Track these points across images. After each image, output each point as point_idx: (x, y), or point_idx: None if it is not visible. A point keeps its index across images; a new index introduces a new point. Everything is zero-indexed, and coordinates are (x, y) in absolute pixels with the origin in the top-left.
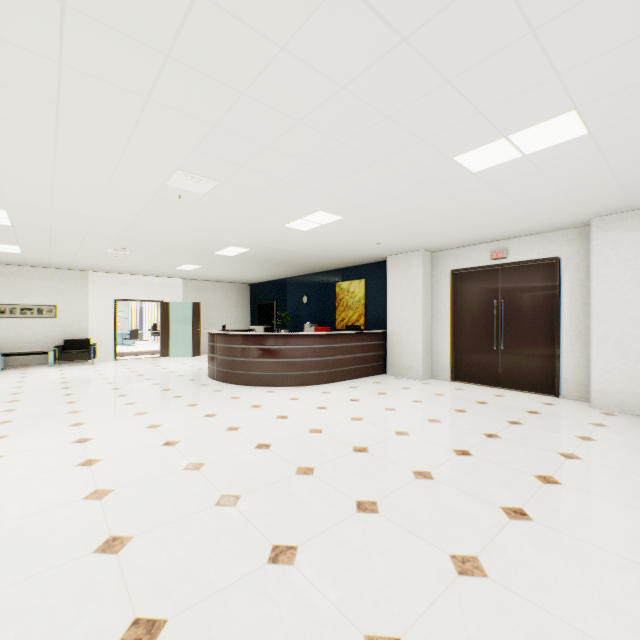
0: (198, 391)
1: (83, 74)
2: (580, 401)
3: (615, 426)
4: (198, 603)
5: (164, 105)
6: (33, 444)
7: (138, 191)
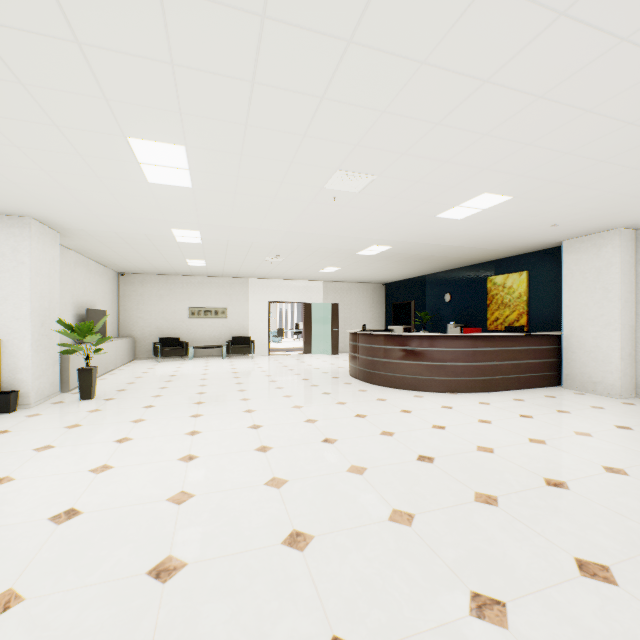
0: (343, 389)
1: (269, 88)
2: None
3: None
4: None
5: (336, 101)
6: (220, 425)
7: (298, 199)
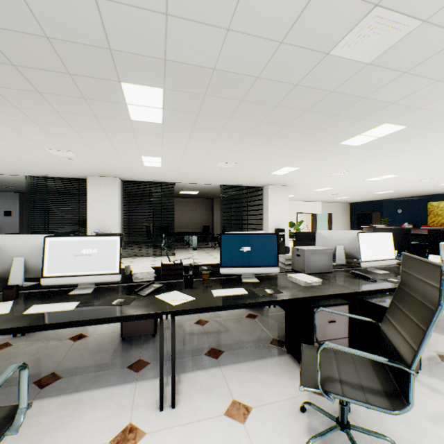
0: None
1: None
2: None
3: None
4: None
5: None
6: None
7: (399, 182)
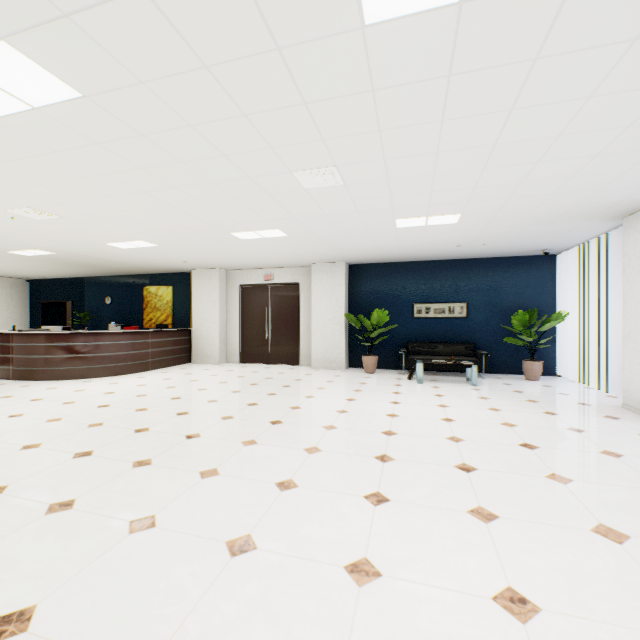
0: (0, 389)
1: None
2: (309, 366)
3: (316, 374)
4: (106, 445)
5: (50, 188)
6: None
7: None
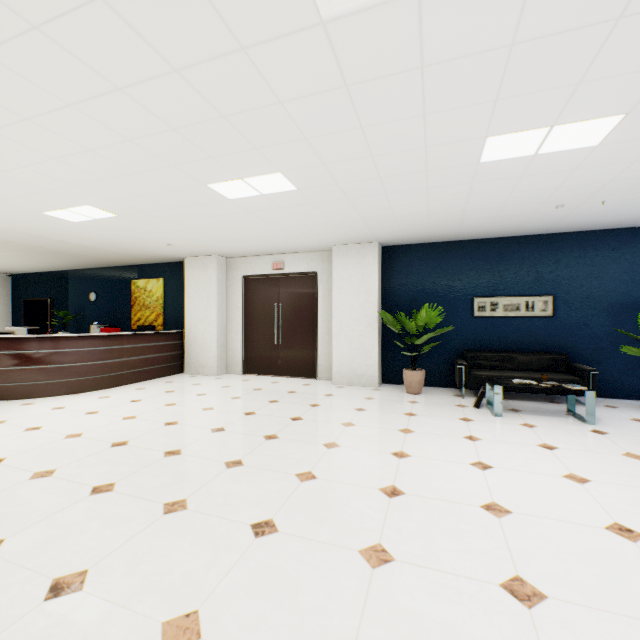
0: None
1: None
2: (329, 380)
3: (339, 394)
4: None
5: None
6: None
7: None
